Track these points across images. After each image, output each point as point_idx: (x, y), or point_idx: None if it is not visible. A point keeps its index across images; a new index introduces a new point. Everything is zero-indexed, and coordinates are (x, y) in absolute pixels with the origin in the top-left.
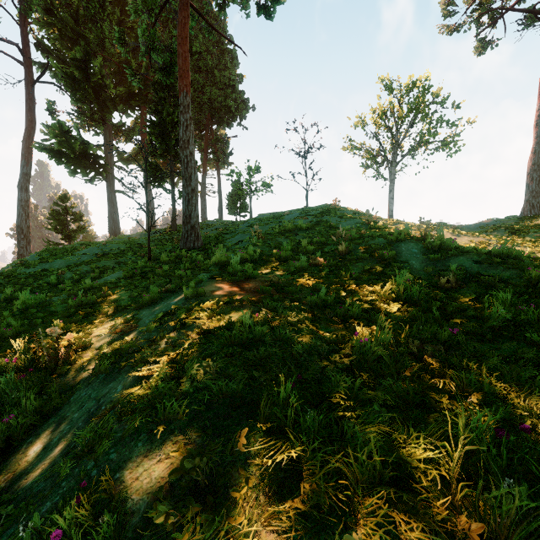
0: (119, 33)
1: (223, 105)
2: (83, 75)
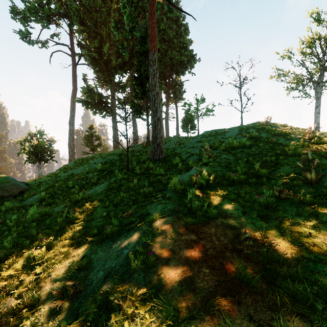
0: (114, 23)
1: (179, 61)
2: (99, 56)
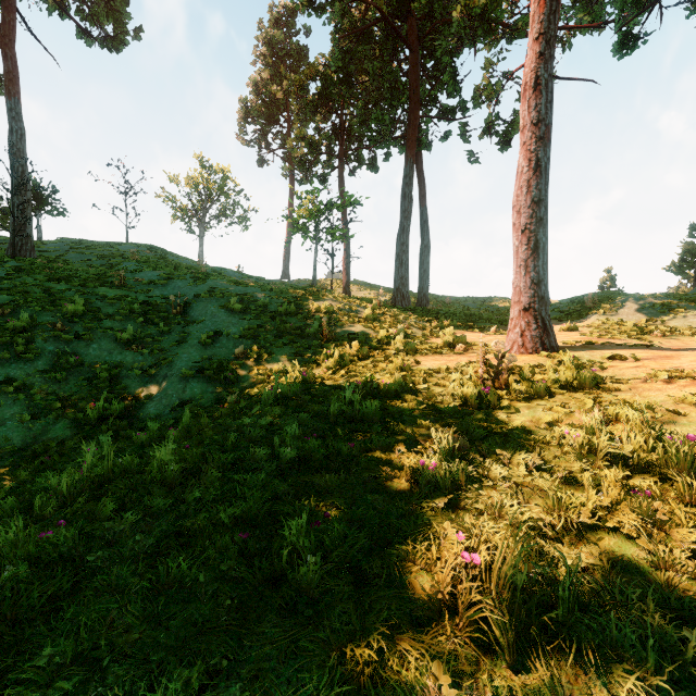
0: None
1: None
2: None
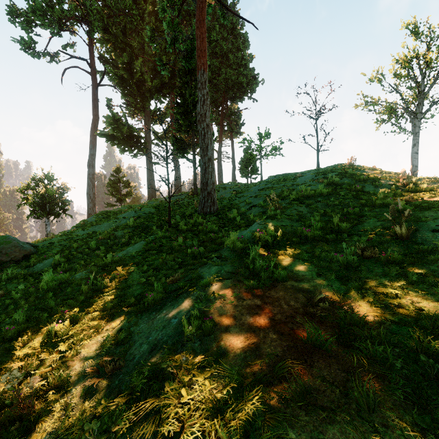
0: (150, 31)
1: (236, 83)
2: (128, 75)
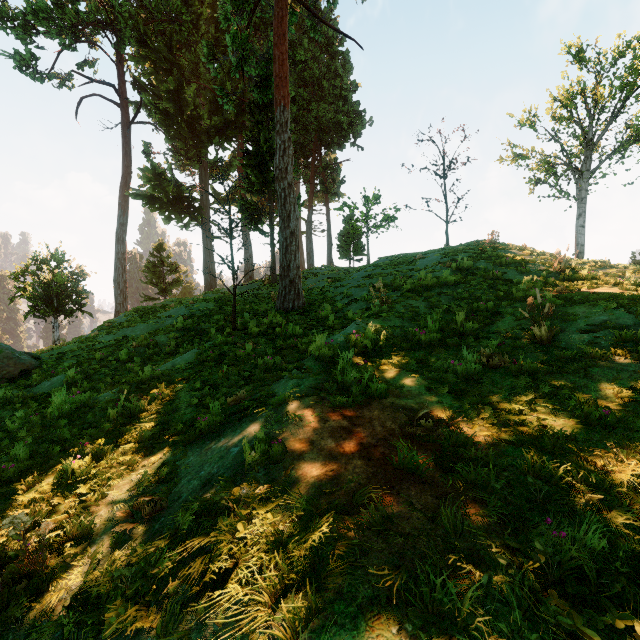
0: (208, 47)
1: (332, 123)
2: (176, 108)
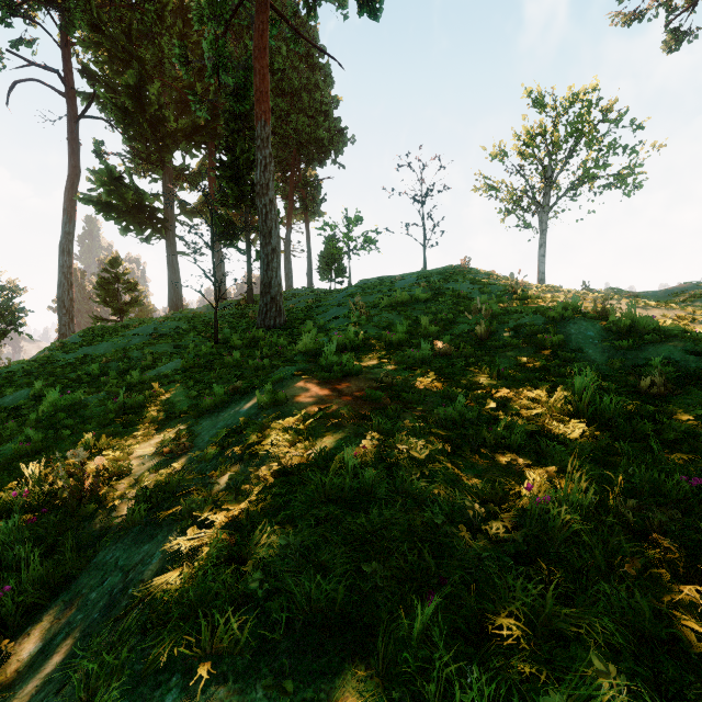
0: (180, 48)
1: (313, 138)
2: (136, 106)
